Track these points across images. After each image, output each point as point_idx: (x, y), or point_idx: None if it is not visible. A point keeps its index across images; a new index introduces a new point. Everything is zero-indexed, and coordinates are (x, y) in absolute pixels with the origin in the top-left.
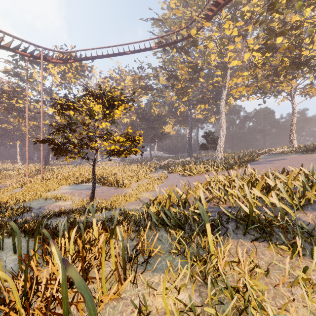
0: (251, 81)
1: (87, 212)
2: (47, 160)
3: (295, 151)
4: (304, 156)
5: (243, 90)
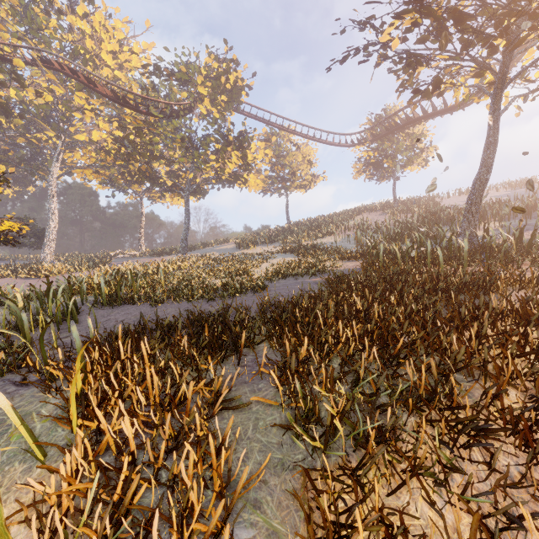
0: (99, 165)
1: None
2: None
3: (146, 255)
4: (154, 259)
5: (91, 174)
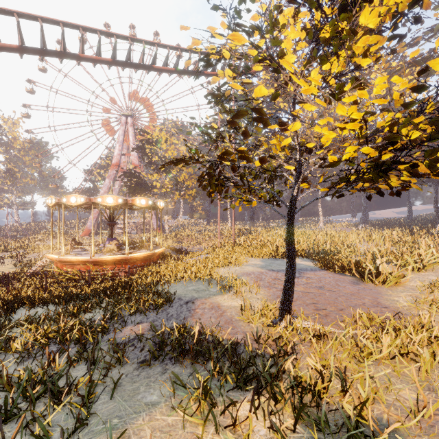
0: None
1: (233, 402)
2: (252, 219)
3: None
4: None
5: None
